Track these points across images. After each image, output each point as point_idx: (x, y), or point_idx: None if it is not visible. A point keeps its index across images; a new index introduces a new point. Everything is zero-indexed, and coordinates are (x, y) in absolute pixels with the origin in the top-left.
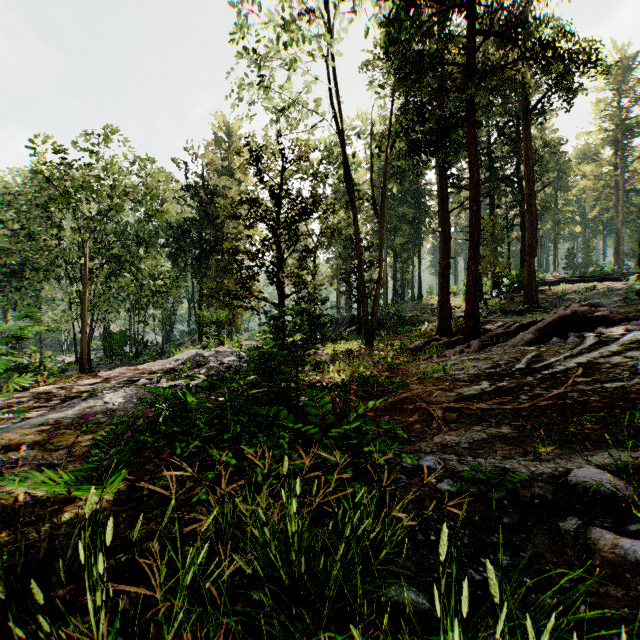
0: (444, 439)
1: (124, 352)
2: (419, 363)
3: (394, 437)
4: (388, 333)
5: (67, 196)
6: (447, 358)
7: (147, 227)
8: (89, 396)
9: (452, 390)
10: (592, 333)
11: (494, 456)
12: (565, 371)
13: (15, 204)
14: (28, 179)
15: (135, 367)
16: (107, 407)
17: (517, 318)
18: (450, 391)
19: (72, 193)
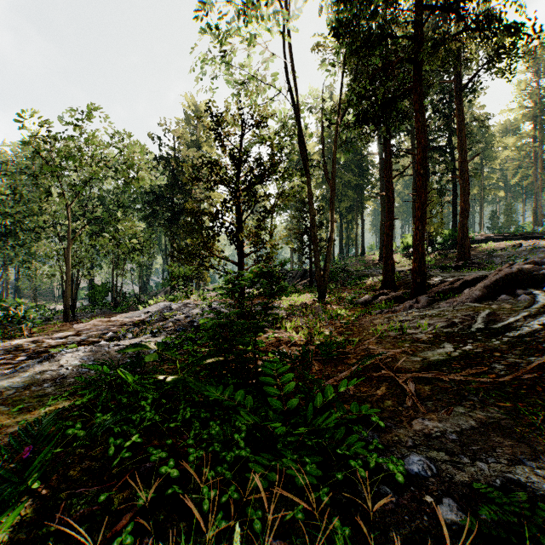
0: (425, 426)
1: (105, 302)
2: (371, 318)
3: (365, 418)
4: (336, 285)
5: (51, 165)
6: (398, 313)
7: (126, 193)
8: (46, 358)
9: (415, 353)
10: (540, 290)
11: (496, 458)
12: (532, 334)
13: (10, 173)
14: (22, 151)
15: (108, 319)
16: (59, 372)
17: (455, 273)
18: (413, 355)
19: (57, 162)
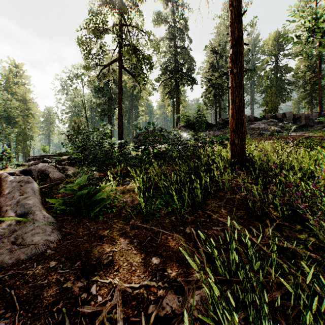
0: None
1: None
2: None
3: None
4: None
5: None
6: None
7: None
8: None
9: None
10: None
11: None
12: None
13: None
14: None
15: None
16: None
17: None
18: None
19: None
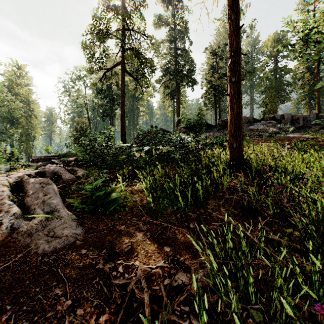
0: None
1: None
2: None
3: None
4: None
5: None
6: None
7: None
8: None
9: None
10: None
11: None
12: None
13: None
14: None
15: None
16: None
17: None
18: None
19: None
